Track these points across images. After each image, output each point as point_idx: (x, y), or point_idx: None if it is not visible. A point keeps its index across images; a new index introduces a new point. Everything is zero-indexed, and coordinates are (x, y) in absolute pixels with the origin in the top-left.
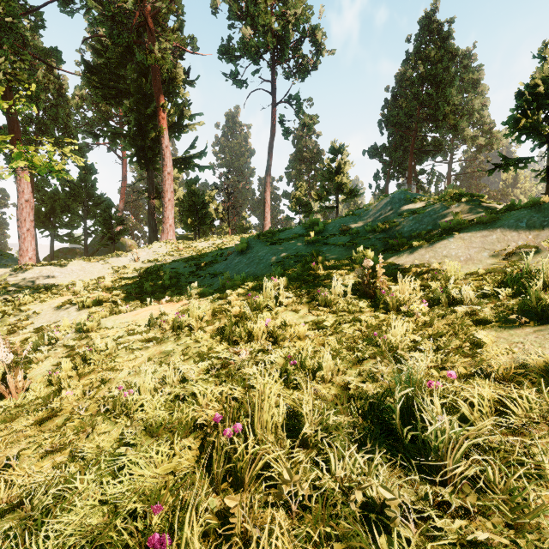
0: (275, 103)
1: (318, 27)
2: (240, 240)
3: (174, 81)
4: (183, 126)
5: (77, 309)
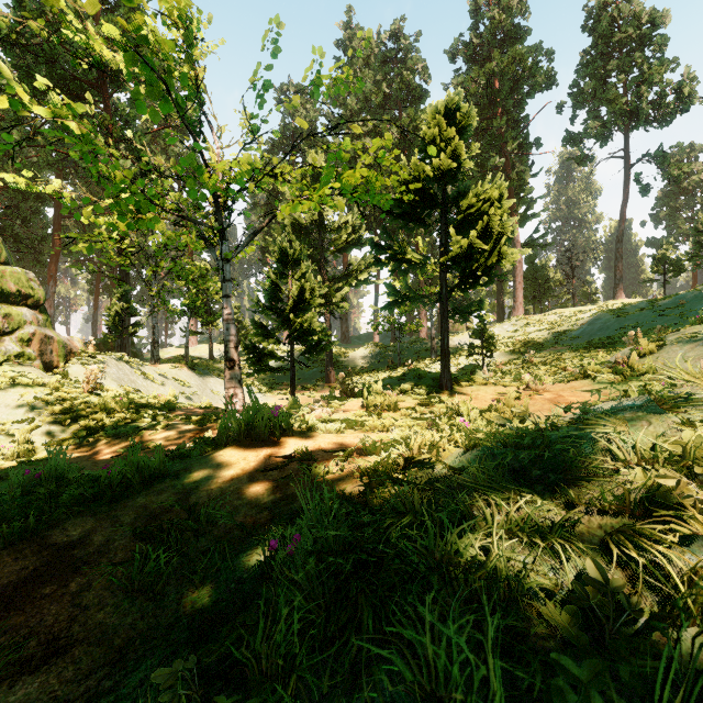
0: (629, 166)
1: (684, 82)
2: (588, 312)
3: (522, 185)
4: (528, 217)
5: (501, 354)
